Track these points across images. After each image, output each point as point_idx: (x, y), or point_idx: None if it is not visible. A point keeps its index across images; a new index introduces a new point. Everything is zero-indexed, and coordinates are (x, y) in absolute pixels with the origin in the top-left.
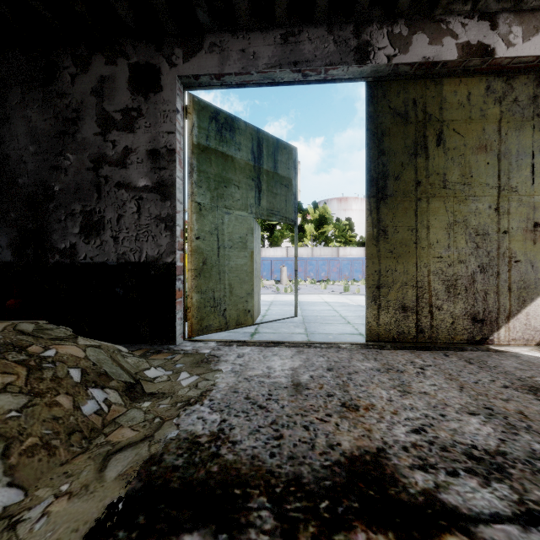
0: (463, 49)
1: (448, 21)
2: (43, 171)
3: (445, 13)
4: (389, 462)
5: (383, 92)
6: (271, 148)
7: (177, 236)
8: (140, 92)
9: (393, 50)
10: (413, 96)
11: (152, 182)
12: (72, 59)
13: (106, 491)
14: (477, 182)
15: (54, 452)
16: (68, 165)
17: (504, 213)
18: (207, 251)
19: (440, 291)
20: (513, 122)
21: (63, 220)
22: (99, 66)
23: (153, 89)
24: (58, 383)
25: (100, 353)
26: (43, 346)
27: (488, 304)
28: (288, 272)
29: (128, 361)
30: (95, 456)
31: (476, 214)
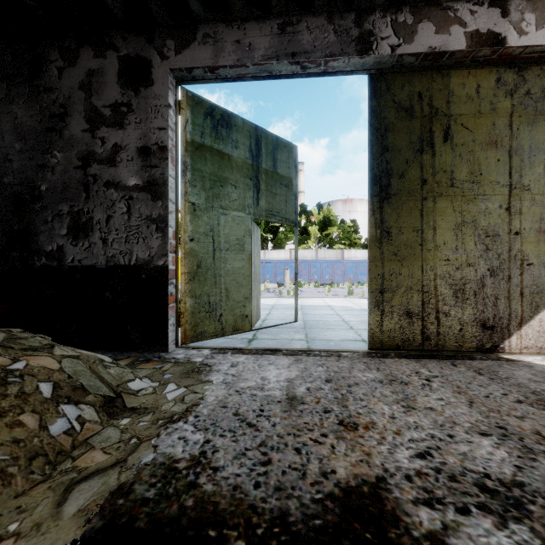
0: (472, 38)
1: (456, 8)
2: (29, 170)
3: (452, 0)
4: (390, 495)
5: (387, 85)
6: (270, 146)
7: (169, 238)
8: (130, 86)
9: (397, 39)
10: (418, 89)
11: (142, 181)
12: (60, 52)
13: (60, 532)
14: (487, 180)
15: (9, 482)
16: (55, 164)
17: (516, 212)
18: (201, 254)
19: (447, 296)
20: (525, 116)
21: (50, 221)
22: (87, 59)
23: (143, 82)
24: (24, 400)
25: (78, 365)
26: (12, 357)
27: (499, 309)
28: (291, 275)
29: (110, 372)
30: (56, 486)
31: (485, 214)
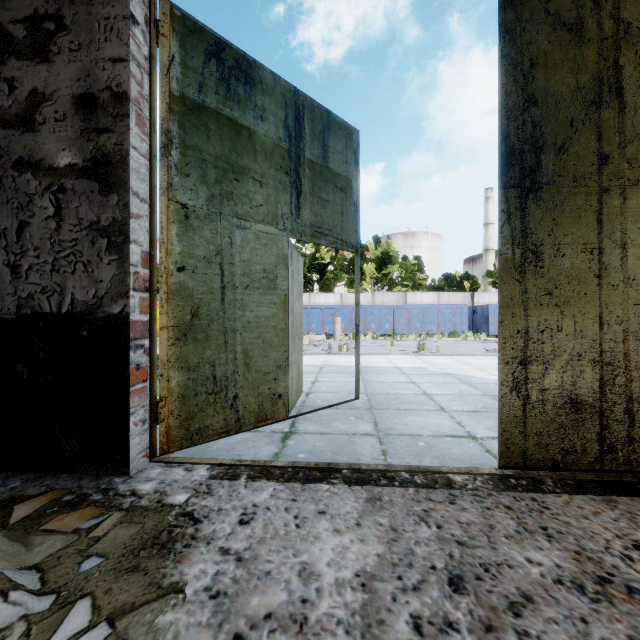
0: None
1: None
2: None
3: None
4: None
5: None
6: (318, 126)
7: (132, 263)
8: None
9: None
10: None
11: (83, 158)
12: None
13: None
14: None
15: None
16: None
17: None
18: (200, 294)
19: None
20: None
21: None
22: None
23: None
24: None
25: None
26: None
27: None
28: (343, 324)
29: None
30: None
31: None
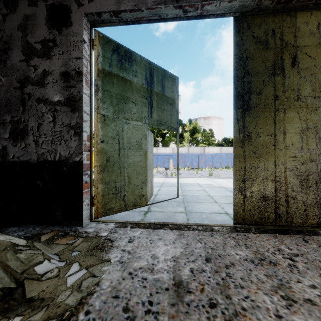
0: None
1: None
2: None
3: None
4: None
5: (248, 24)
6: (160, 76)
7: (84, 140)
8: (55, 27)
9: None
10: (272, 27)
11: (64, 98)
12: (4, 2)
13: None
14: None
15: None
16: (0, 85)
17: None
18: (110, 152)
19: (294, 184)
20: None
21: None
22: (23, 7)
23: (65, 24)
24: None
25: None
26: None
27: None
28: (173, 163)
29: (20, 257)
30: None
31: None
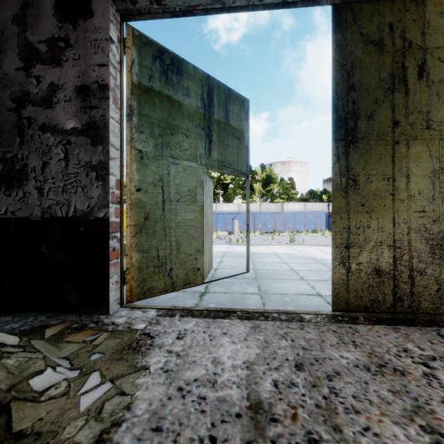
0: None
1: None
2: None
3: None
4: None
5: (353, 16)
6: (222, 98)
7: (111, 187)
8: (68, 18)
9: None
10: (389, 20)
11: (81, 124)
12: None
13: None
14: None
15: None
16: None
17: None
18: (149, 205)
19: (422, 252)
20: None
21: None
22: None
23: (82, 14)
24: None
25: None
26: None
27: None
28: (239, 225)
29: (7, 364)
30: None
31: None
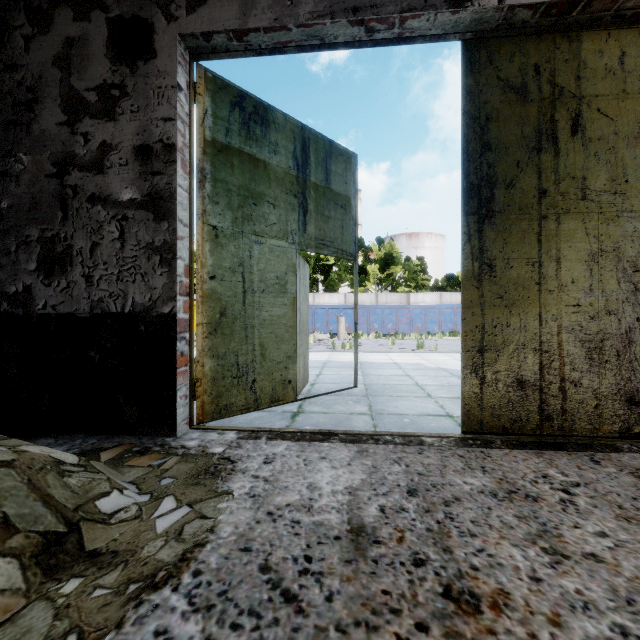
0: None
1: None
2: None
3: None
4: None
5: (488, 55)
6: (321, 154)
7: (178, 274)
8: (124, 60)
9: None
10: (534, 60)
11: (141, 194)
12: (27, 14)
13: None
14: (636, 190)
15: None
16: (21, 171)
17: None
18: (226, 297)
19: (576, 357)
20: None
21: (14, 251)
22: (64, 23)
23: (142, 54)
24: None
25: (7, 478)
26: None
27: None
28: (346, 324)
29: (69, 483)
30: None
31: (633, 239)
